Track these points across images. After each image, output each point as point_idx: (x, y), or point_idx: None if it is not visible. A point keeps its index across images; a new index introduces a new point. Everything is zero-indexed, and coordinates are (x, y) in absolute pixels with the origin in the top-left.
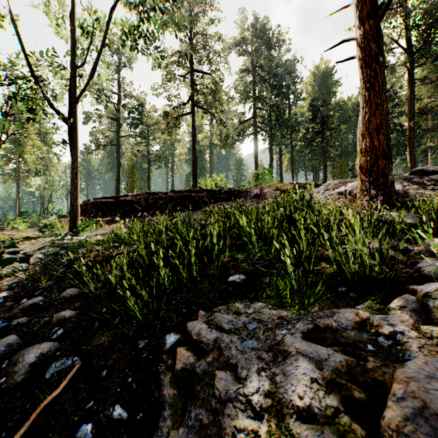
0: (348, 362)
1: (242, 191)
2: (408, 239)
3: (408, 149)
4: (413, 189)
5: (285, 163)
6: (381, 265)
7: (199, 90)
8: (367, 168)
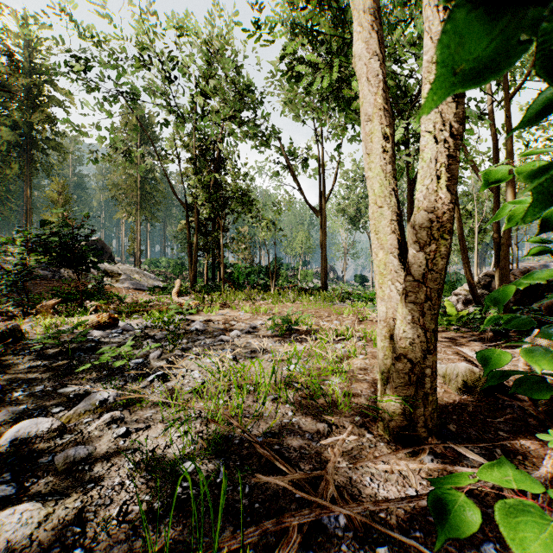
0: (11, 264)
1: None
2: (5, 258)
3: None
4: None
5: None
6: (3, 261)
7: None
8: None
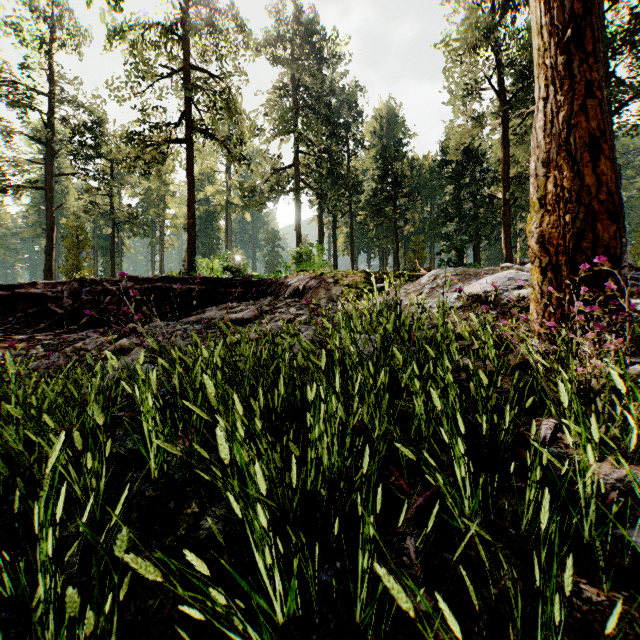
0: None
1: (271, 284)
2: None
3: (503, 230)
4: None
5: (340, 240)
6: None
7: (198, 101)
8: (565, 241)
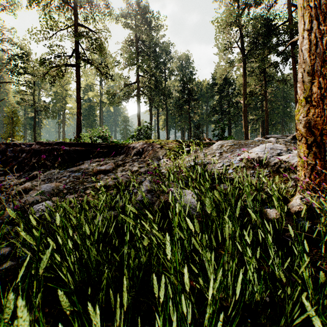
0: None
1: (123, 147)
2: None
3: (243, 119)
4: None
5: (160, 123)
6: None
7: (82, 43)
8: None
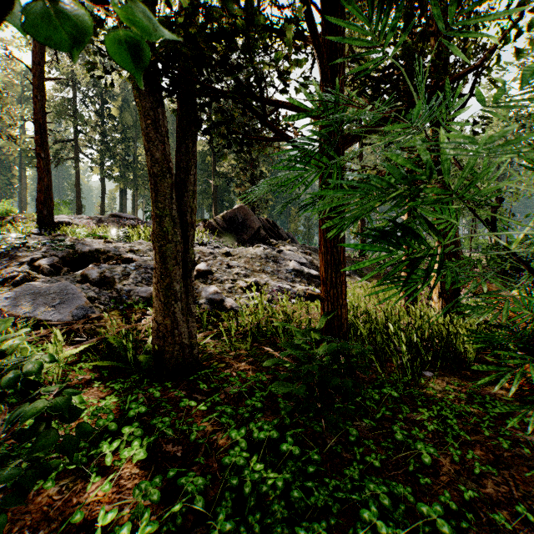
0: None
1: (1, 218)
2: None
3: (213, 202)
4: (93, 223)
5: None
6: None
7: None
8: (36, 208)
